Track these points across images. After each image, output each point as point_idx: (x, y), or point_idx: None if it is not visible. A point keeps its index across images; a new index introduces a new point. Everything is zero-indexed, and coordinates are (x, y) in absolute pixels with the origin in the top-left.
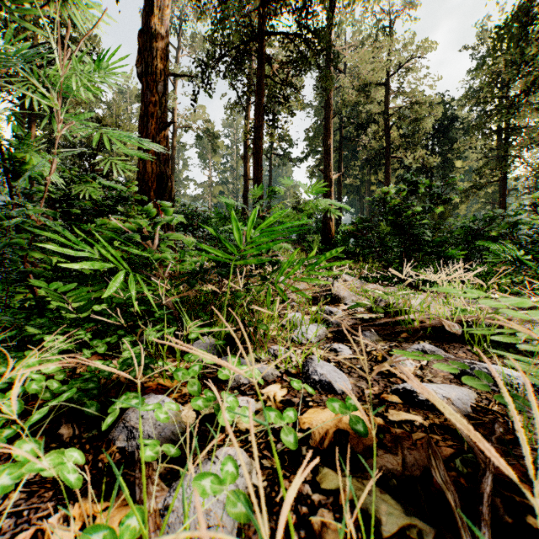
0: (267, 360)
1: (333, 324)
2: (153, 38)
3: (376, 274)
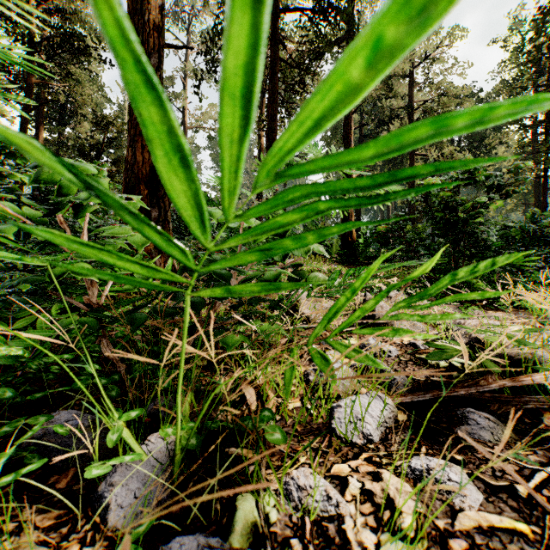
0: (283, 525)
1: (399, 385)
2: None
3: None
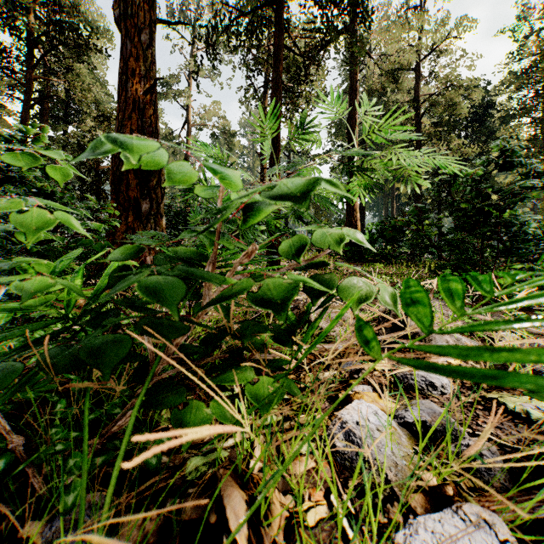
0: None
1: (494, 470)
2: None
3: (475, 292)
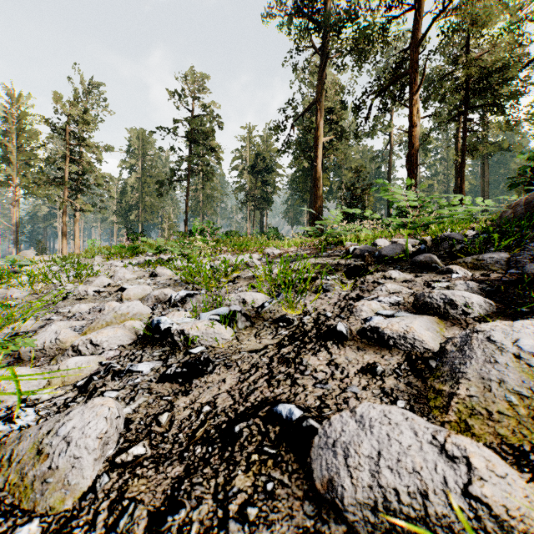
0: None
1: None
2: (412, 156)
3: None
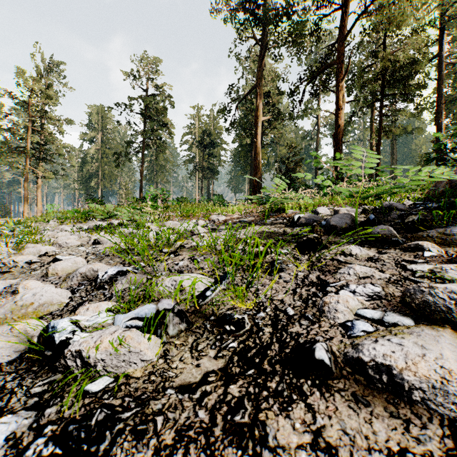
0: None
1: None
2: (338, 135)
3: None
